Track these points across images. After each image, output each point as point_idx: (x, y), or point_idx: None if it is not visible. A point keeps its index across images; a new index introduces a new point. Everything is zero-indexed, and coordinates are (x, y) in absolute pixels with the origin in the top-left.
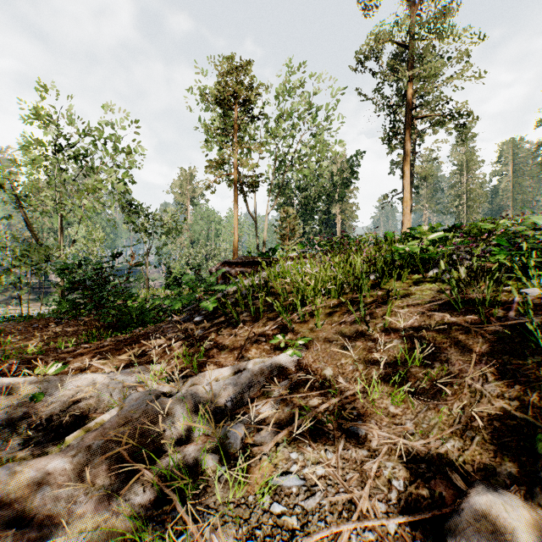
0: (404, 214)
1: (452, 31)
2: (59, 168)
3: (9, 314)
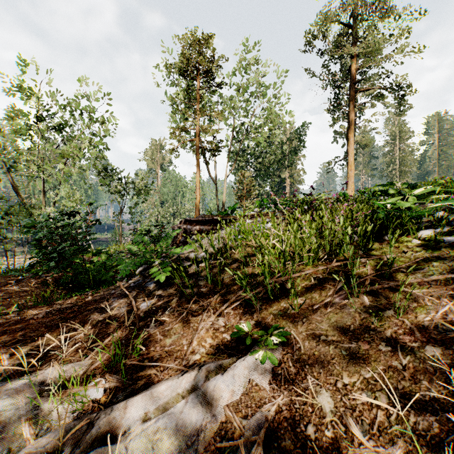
0: (348, 177)
1: (393, 12)
2: (43, 137)
3: (3, 265)
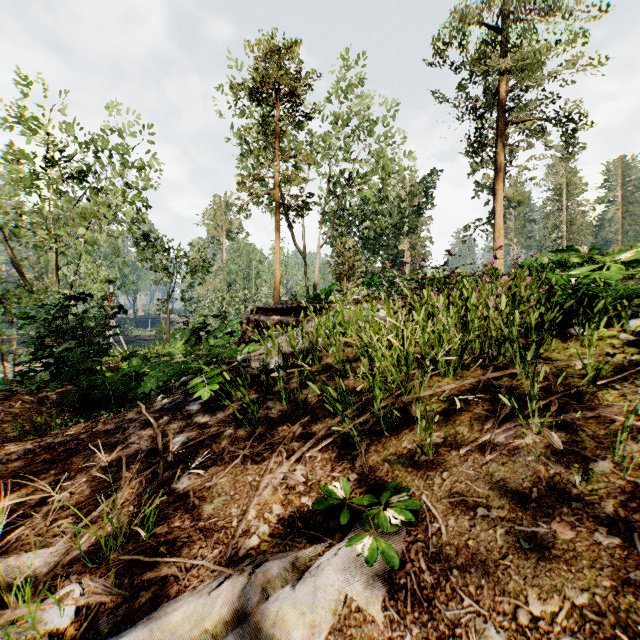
0: (496, 247)
1: (560, 8)
2: (57, 191)
3: (2, 373)
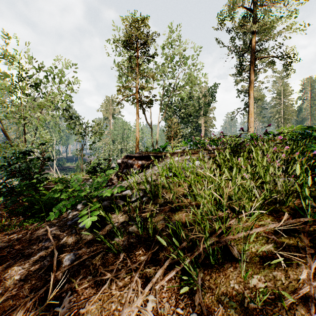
0: (249, 122)
1: None
2: (25, 94)
3: None
